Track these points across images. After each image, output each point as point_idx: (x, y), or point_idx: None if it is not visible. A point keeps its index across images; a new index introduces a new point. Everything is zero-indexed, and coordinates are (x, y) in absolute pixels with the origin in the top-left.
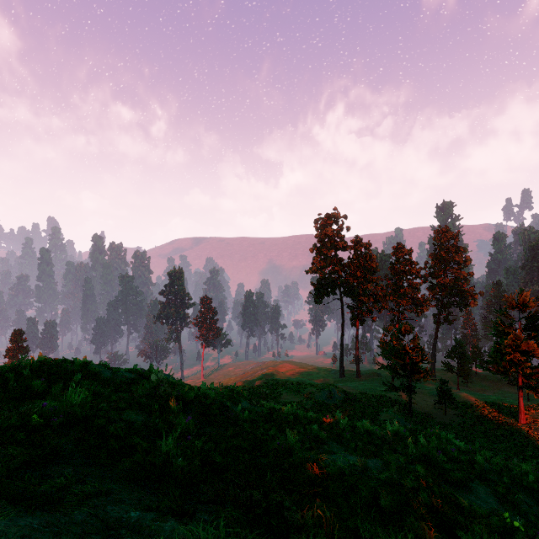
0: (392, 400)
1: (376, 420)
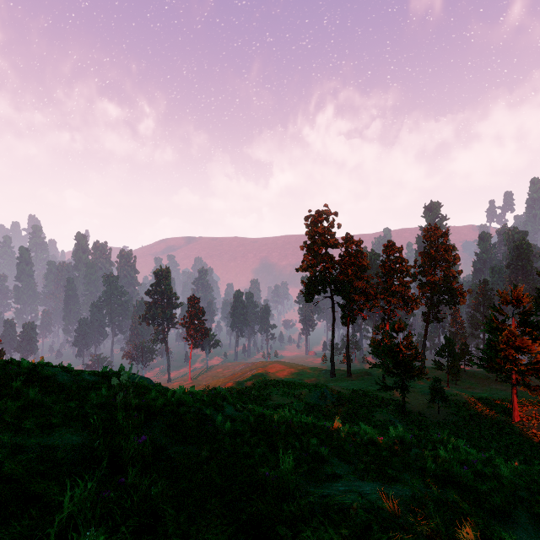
0: (384, 399)
1: (370, 422)
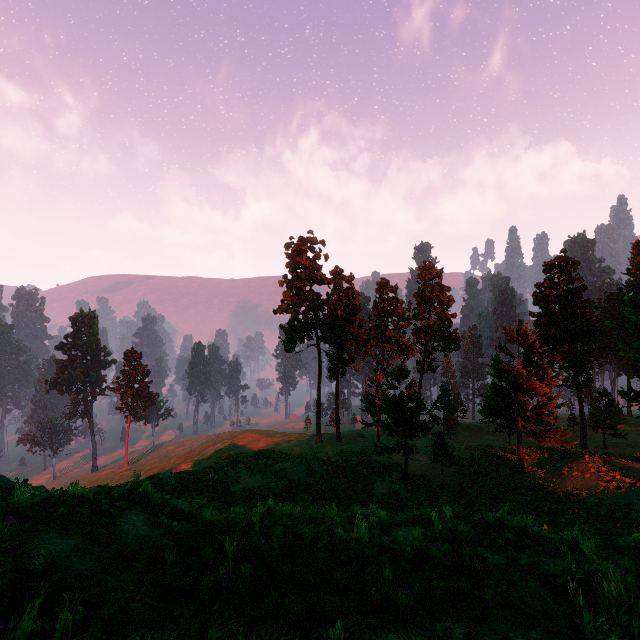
0: (382, 465)
1: (371, 496)
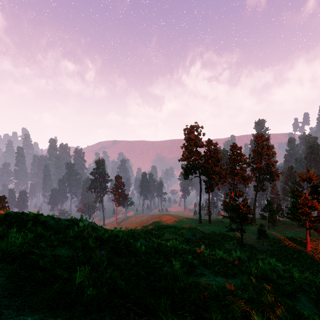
0: (230, 237)
1: (222, 249)
